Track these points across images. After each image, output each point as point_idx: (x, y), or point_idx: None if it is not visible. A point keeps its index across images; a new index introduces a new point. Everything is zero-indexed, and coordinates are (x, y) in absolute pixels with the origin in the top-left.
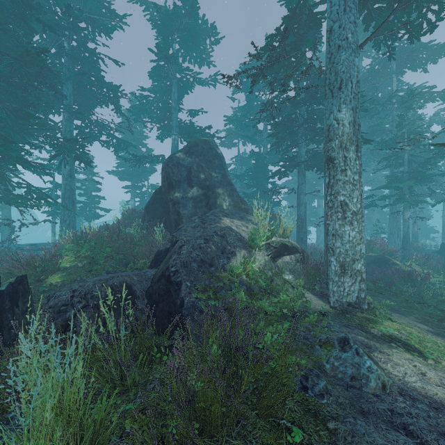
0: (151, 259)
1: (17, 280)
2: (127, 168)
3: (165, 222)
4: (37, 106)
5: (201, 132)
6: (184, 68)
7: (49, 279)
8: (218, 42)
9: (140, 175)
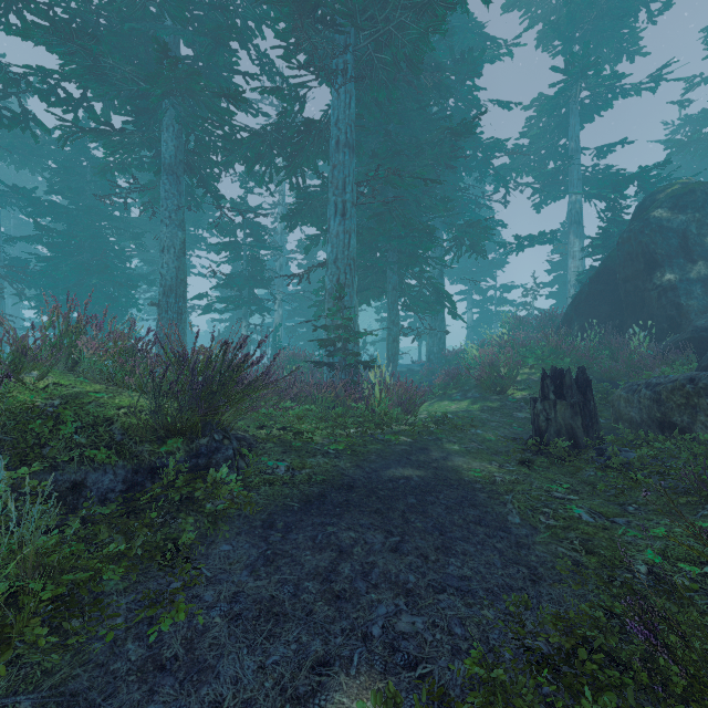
0: (700, 366)
1: (580, 371)
2: (462, 265)
3: (616, 326)
4: (429, 190)
5: (645, 176)
6: (609, 76)
7: (509, 392)
8: (669, 5)
9: (484, 272)
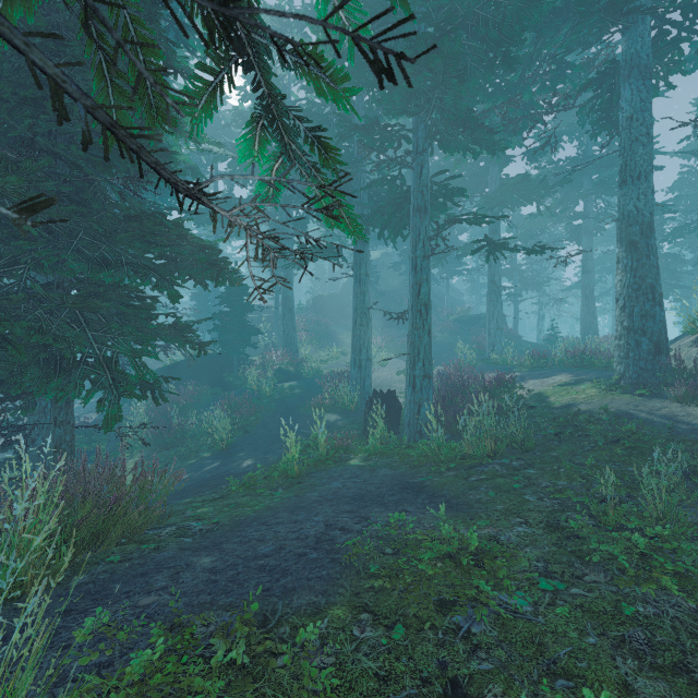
0: None
1: None
2: None
3: None
4: None
5: None
6: None
7: None
8: None
9: None
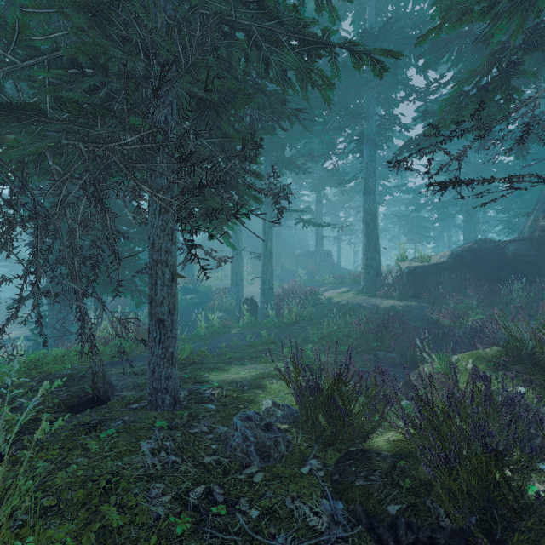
0: None
1: None
2: None
3: None
4: None
5: None
6: None
7: None
8: None
9: None
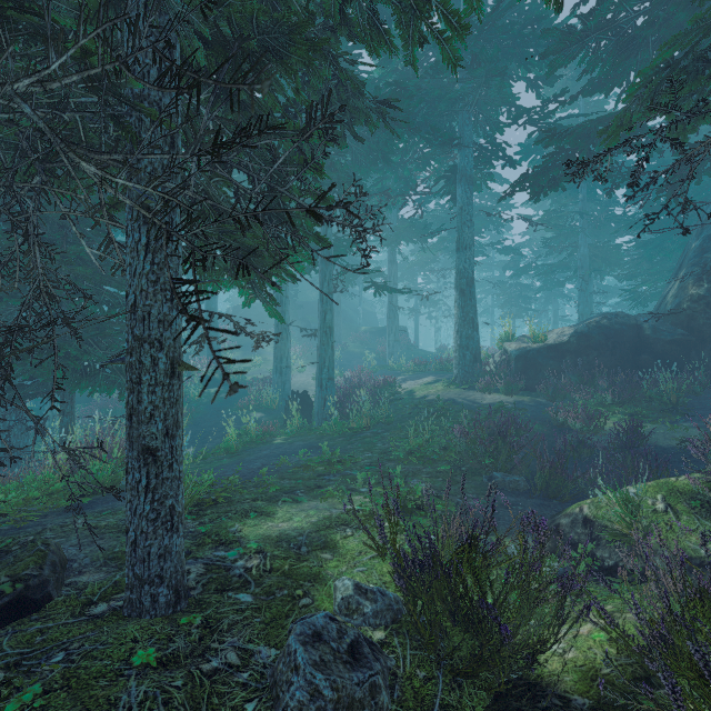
0: None
1: None
2: None
3: None
4: None
5: None
6: None
7: None
8: None
9: None
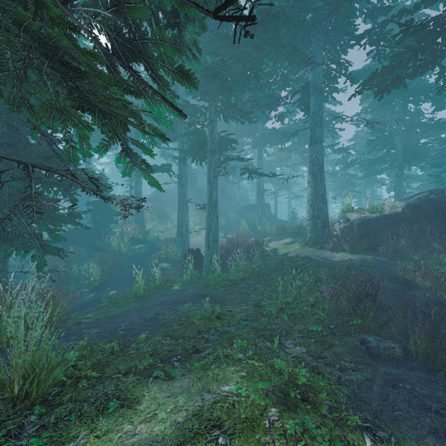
0: None
1: None
2: None
3: None
4: None
5: None
6: None
7: None
8: None
9: None
